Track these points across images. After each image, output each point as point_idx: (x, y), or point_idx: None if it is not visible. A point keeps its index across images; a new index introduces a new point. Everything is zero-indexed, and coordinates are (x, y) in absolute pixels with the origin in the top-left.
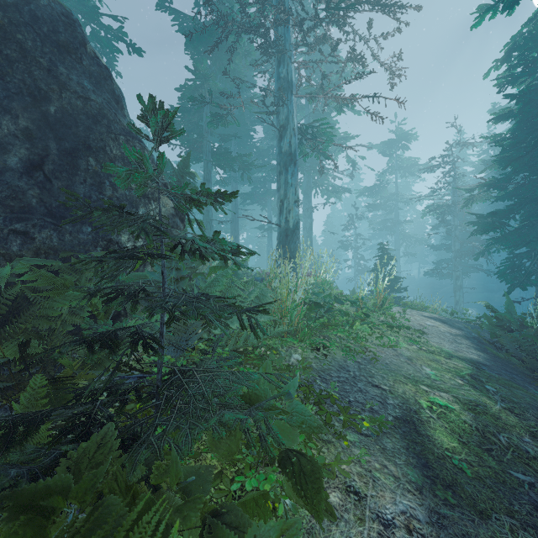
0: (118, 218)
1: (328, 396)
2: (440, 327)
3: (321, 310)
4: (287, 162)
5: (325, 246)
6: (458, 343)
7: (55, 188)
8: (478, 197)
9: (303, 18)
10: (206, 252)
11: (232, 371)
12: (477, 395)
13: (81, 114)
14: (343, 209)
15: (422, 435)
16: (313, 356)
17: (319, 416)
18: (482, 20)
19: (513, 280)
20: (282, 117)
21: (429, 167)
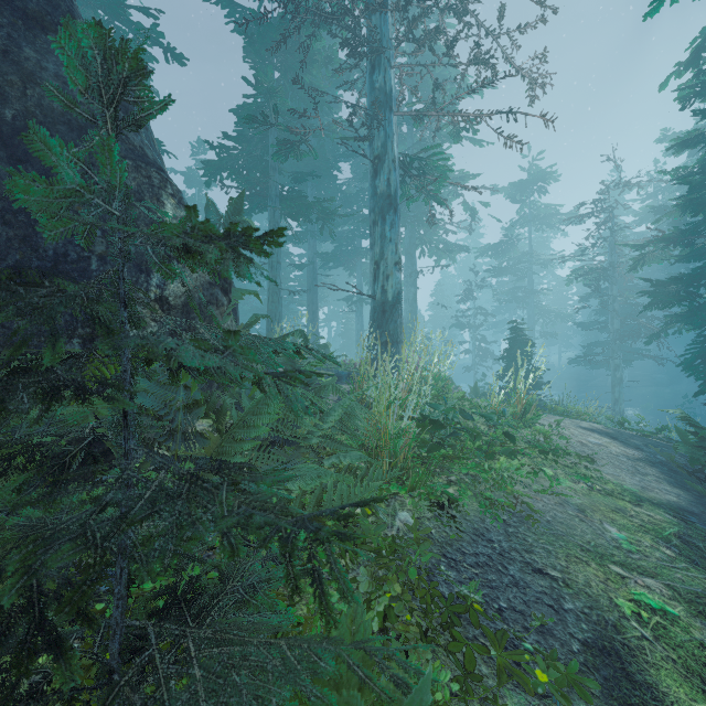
0: (4, 294)
1: (465, 608)
2: (611, 446)
3: (440, 431)
4: (384, 208)
5: (434, 324)
6: (642, 474)
7: (3, 240)
8: (652, 257)
9: (407, 1)
10: (219, 369)
11: (275, 643)
12: (703, 579)
13: (58, 124)
14: (457, 274)
15: (639, 686)
16: (432, 514)
17: (453, 656)
18: (660, 6)
19: (705, 374)
20: (376, 144)
21: (578, 216)
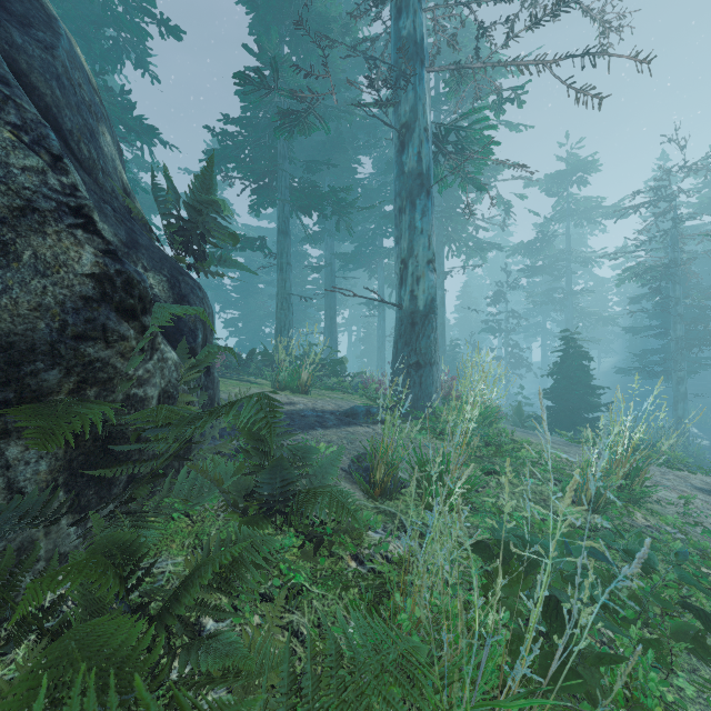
0: None
1: None
2: None
3: None
4: (413, 190)
5: (460, 328)
6: None
7: None
8: None
9: None
10: None
11: None
12: None
13: None
14: (484, 275)
15: None
16: None
17: None
18: None
19: None
20: (403, 108)
21: (634, 206)
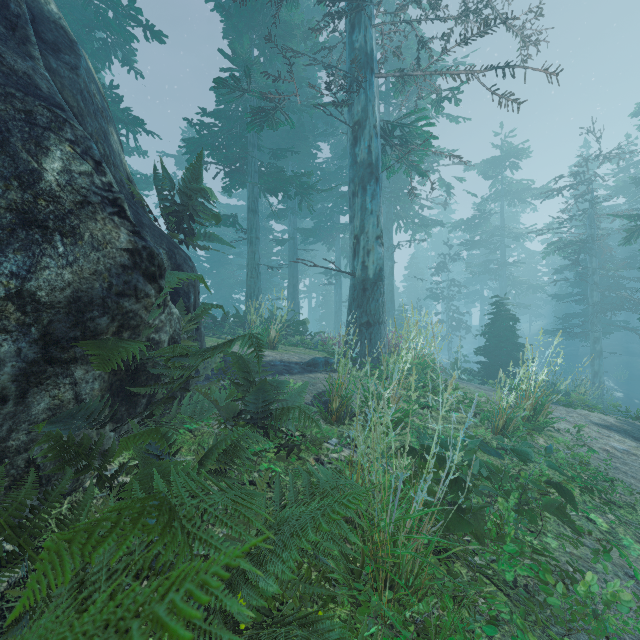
0: None
1: None
2: None
3: None
4: (364, 177)
5: (408, 295)
6: None
7: None
8: None
9: None
10: None
11: None
12: None
13: None
14: (430, 248)
15: None
16: None
17: None
18: None
19: None
20: (356, 108)
21: (557, 189)
